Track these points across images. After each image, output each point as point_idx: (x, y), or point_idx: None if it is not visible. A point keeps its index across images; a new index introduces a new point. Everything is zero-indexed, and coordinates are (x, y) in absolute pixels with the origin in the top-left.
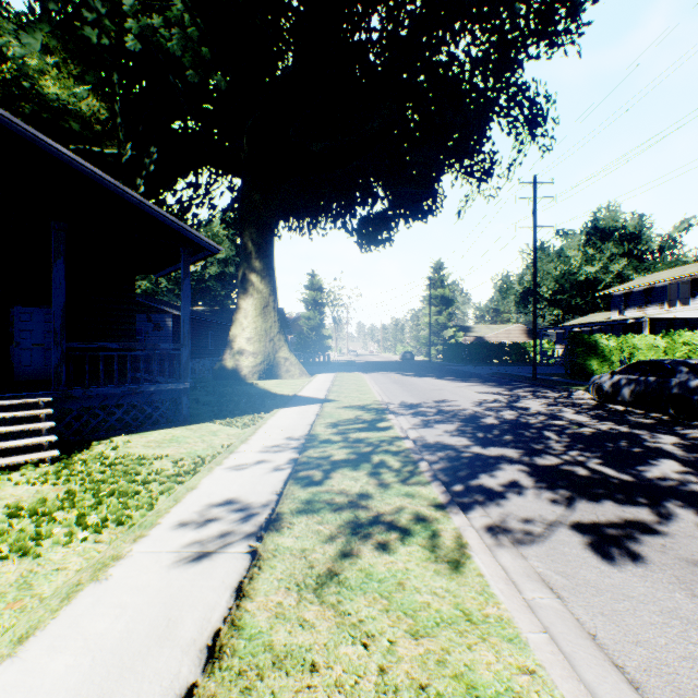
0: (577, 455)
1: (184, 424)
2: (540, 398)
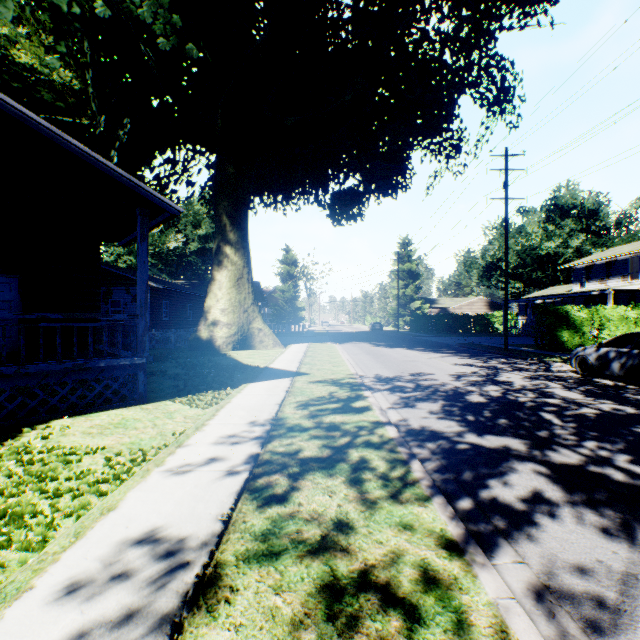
0: (596, 448)
1: (140, 403)
2: (519, 371)
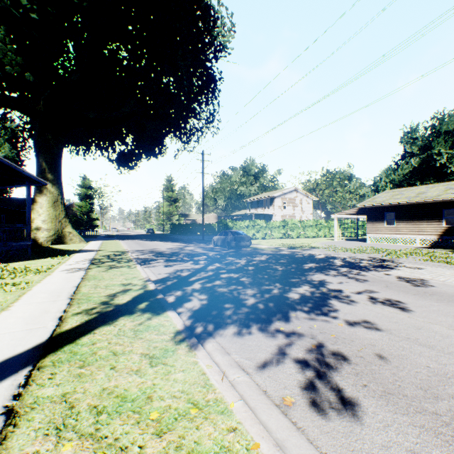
0: (183, 257)
1: (29, 260)
2: (195, 246)
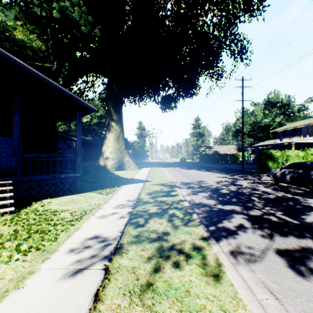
0: (269, 209)
1: (78, 193)
2: (246, 180)
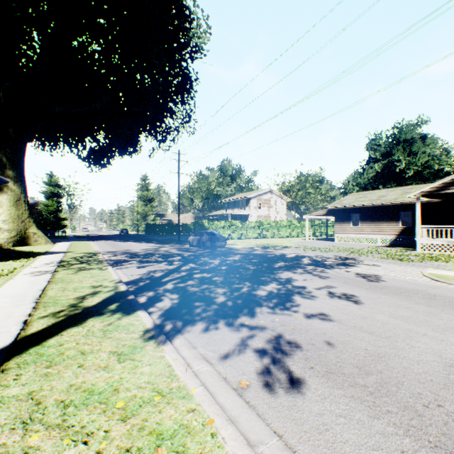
0: (158, 258)
1: None
2: (171, 247)
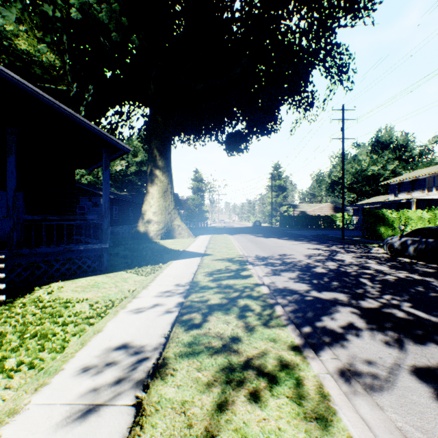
0: (391, 299)
1: (105, 273)
2: (350, 253)
